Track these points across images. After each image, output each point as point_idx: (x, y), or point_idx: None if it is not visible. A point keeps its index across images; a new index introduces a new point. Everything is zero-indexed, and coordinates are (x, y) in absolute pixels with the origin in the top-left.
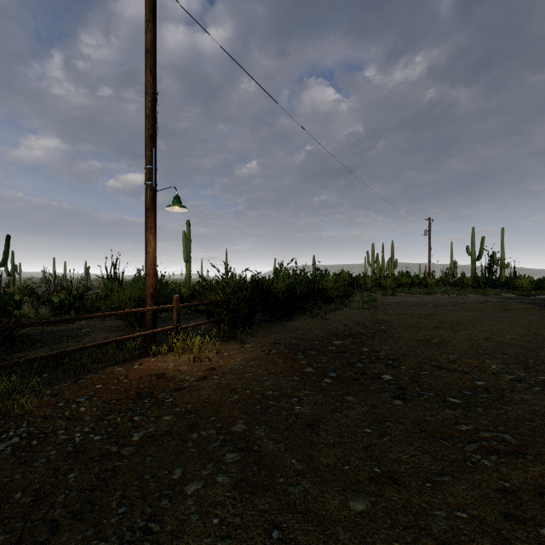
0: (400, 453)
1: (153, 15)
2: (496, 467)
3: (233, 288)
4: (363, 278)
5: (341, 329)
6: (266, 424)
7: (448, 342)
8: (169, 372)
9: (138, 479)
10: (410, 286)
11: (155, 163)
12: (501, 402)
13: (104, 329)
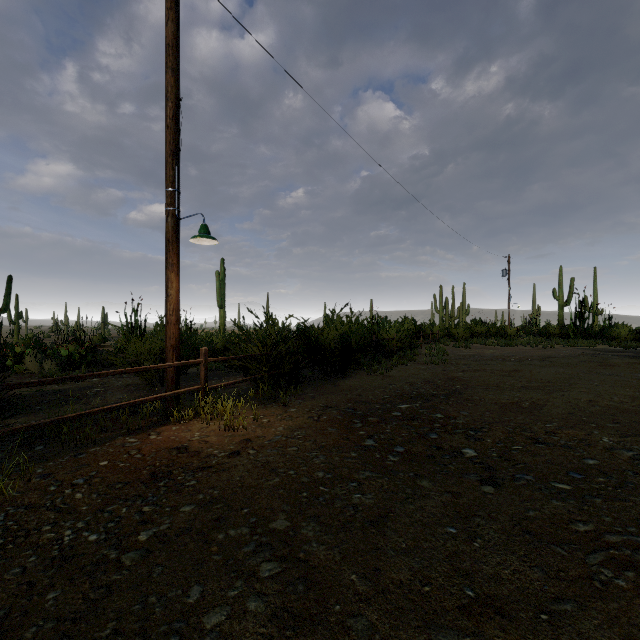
0: (499, 566)
1: (176, 2)
2: (636, 590)
3: (275, 338)
4: (430, 327)
5: (407, 389)
6: (315, 520)
7: (541, 407)
8: (193, 445)
9: (140, 602)
10: (485, 336)
11: (178, 184)
12: (624, 490)
13: (119, 388)
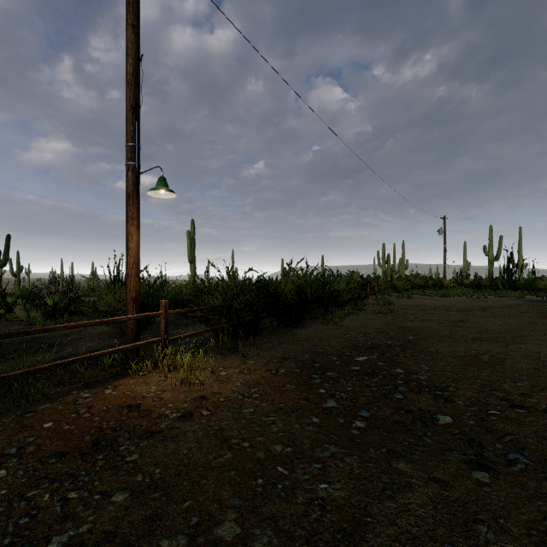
0: None
1: None
2: None
3: (235, 291)
4: (375, 280)
5: (361, 339)
6: (272, 525)
7: (502, 361)
8: (146, 402)
9: None
10: (423, 288)
11: (138, 139)
12: None
13: (93, 335)
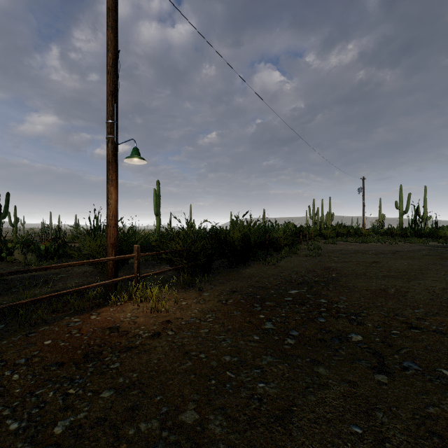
0: None
1: None
2: None
3: (193, 238)
4: (306, 229)
5: (294, 276)
6: (222, 412)
7: (405, 293)
8: (123, 325)
9: None
10: (346, 235)
11: (116, 117)
12: None
13: (78, 274)
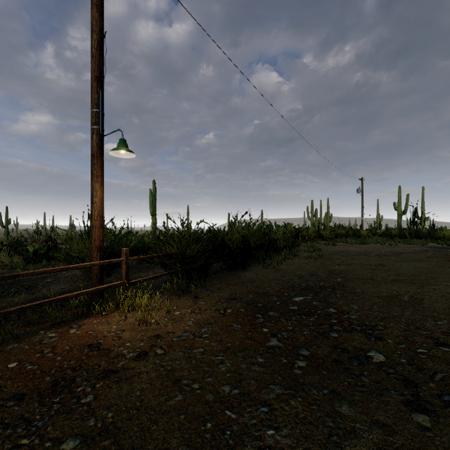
0: None
1: None
2: None
3: (188, 239)
4: (305, 230)
5: (297, 281)
6: None
7: (421, 301)
8: (106, 341)
9: None
10: (345, 236)
11: (102, 106)
12: None
13: (66, 278)
